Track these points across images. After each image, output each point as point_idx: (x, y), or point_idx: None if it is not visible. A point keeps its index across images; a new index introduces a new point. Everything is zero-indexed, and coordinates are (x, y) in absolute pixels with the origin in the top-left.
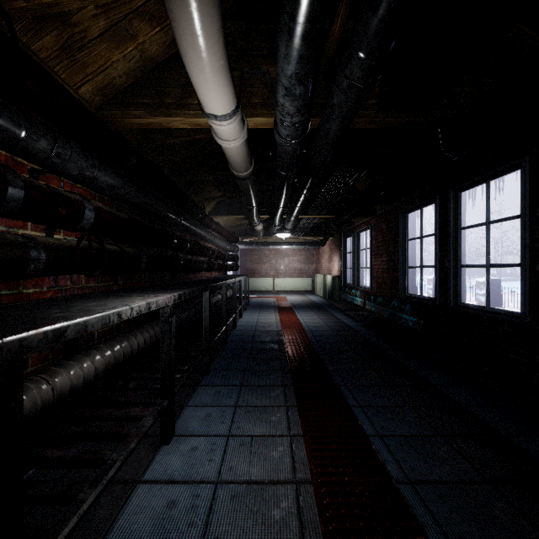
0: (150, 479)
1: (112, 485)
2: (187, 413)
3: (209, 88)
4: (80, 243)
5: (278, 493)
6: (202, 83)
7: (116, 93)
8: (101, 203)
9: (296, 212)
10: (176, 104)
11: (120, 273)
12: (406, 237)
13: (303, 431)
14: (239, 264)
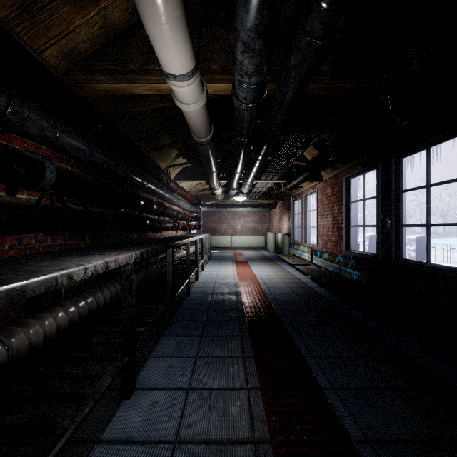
0: (108, 439)
1: (69, 446)
2: (150, 364)
3: (166, 42)
4: (40, 202)
5: (236, 454)
6: (159, 37)
7: (81, 60)
8: (68, 165)
9: (252, 177)
10: (138, 70)
11: (86, 232)
12: (349, 199)
13: (260, 384)
14: (202, 223)
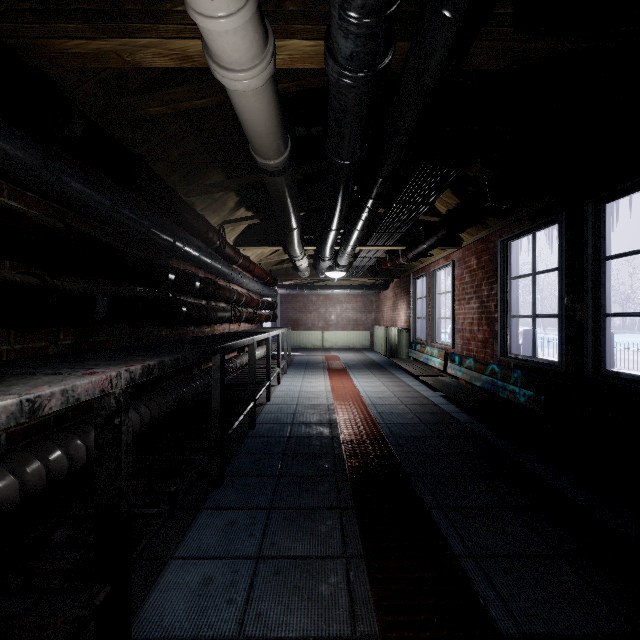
0: None
1: None
2: (169, 575)
3: None
4: None
5: None
6: None
7: None
8: (17, 202)
9: (355, 239)
10: (142, 13)
11: (44, 326)
12: (508, 274)
13: (380, 626)
14: (279, 313)
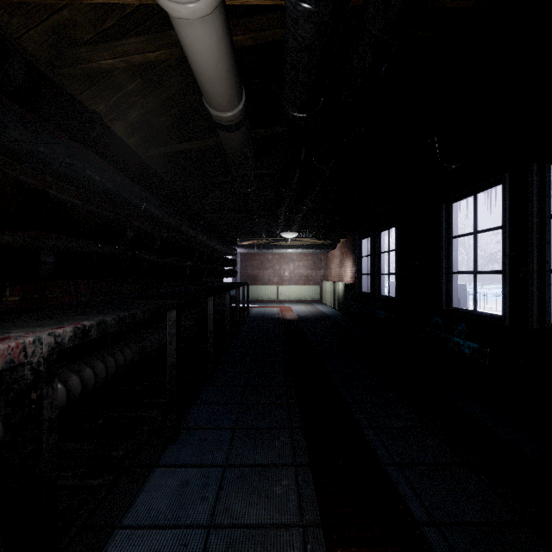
0: None
1: None
2: (113, 550)
3: None
4: None
5: None
6: None
7: None
8: None
9: (307, 201)
10: None
11: None
12: (450, 233)
13: None
14: (239, 269)
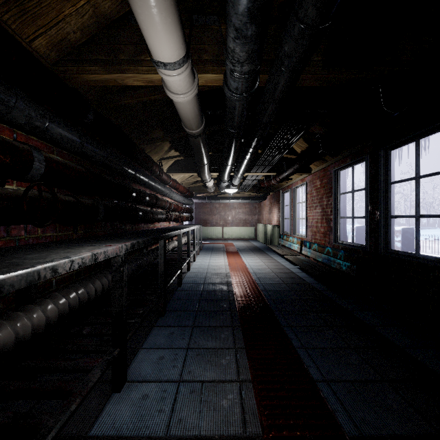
0: (97, 435)
1: None
2: (141, 355)
3: (155, 27)
4: (27, 193)
5: None
6: (148, 22)
7: (72, 50)
8: (59, 156)
9: (243, 170)
10: (129, 61)
11: (77, 223)
12: (338, 191)
13: (252, 376)
14: (194, 215)
